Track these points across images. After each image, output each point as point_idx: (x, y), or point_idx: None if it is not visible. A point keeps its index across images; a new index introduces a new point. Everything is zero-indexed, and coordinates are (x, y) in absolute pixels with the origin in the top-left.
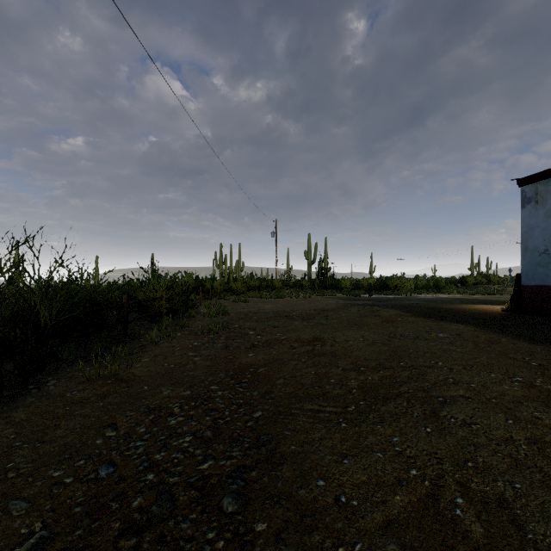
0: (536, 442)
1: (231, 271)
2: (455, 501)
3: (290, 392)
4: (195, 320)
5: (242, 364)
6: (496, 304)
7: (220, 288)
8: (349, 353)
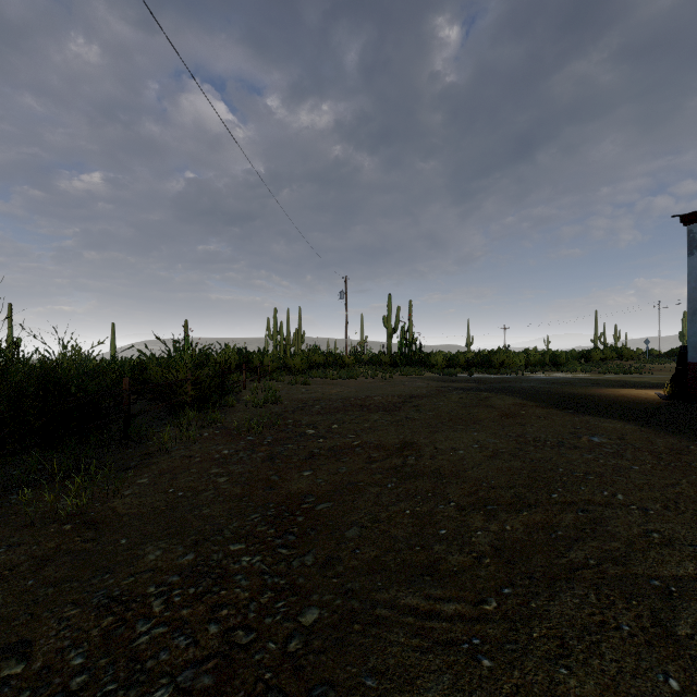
0: None
1: (288, 343)
2: None
3: (371, 557)
4: (233, 411)
5: (291, 493)
6: (642, 387)
7: (273, 366)
8: (463, 473)
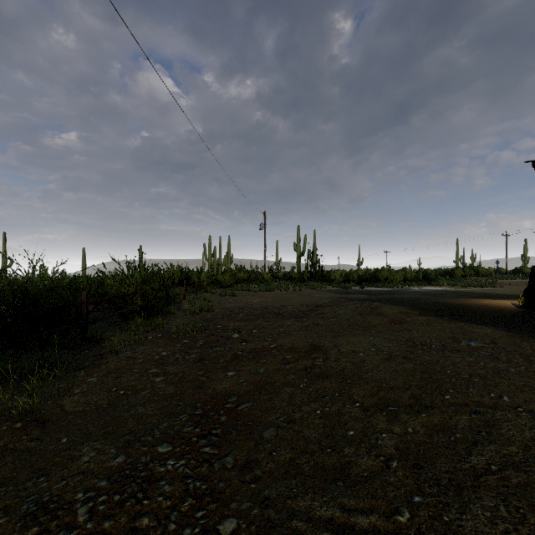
0: None
1: (220, 263)
2: None
3: (286, 460)
4: (174, 318)
5: (216, 392)
6: (498, 298)
7: (207, 281)
8: (364, 374)
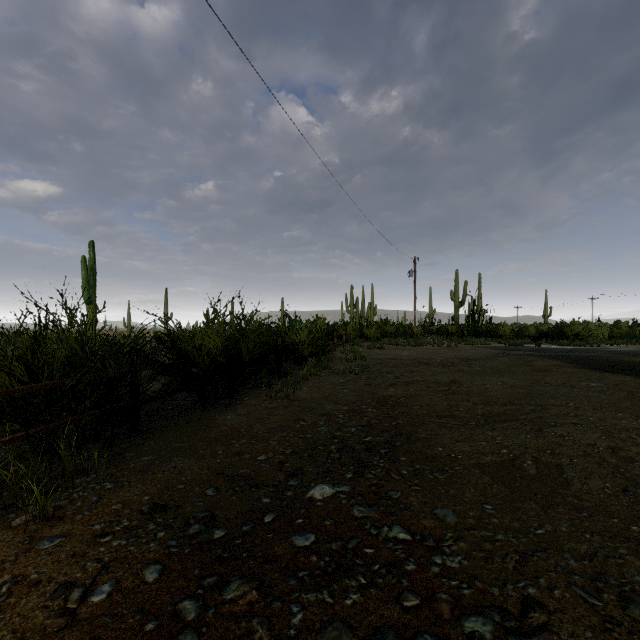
0: (614, 449)
1: (362, 315)
2: (525, 462)
3: (424, 413)
4: (333, 364)
5: (384, 395)
6: None
7: (353, 334)
8: (483, 393)
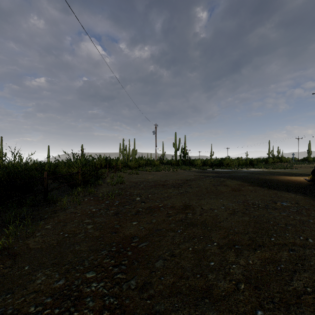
0: None
1: (129, 155)
2: None
3: (170, 283)
4: (101, 187)
5: (125, 235)
6: (295, 175)
7: (121, 165)
8: (218, 223)
